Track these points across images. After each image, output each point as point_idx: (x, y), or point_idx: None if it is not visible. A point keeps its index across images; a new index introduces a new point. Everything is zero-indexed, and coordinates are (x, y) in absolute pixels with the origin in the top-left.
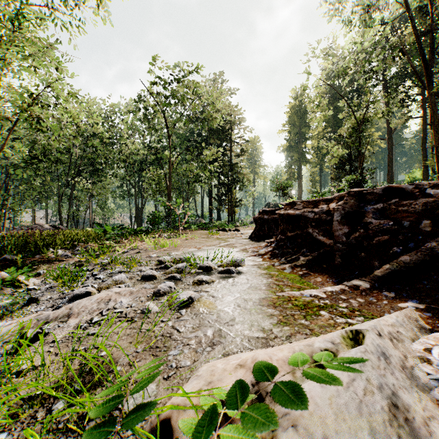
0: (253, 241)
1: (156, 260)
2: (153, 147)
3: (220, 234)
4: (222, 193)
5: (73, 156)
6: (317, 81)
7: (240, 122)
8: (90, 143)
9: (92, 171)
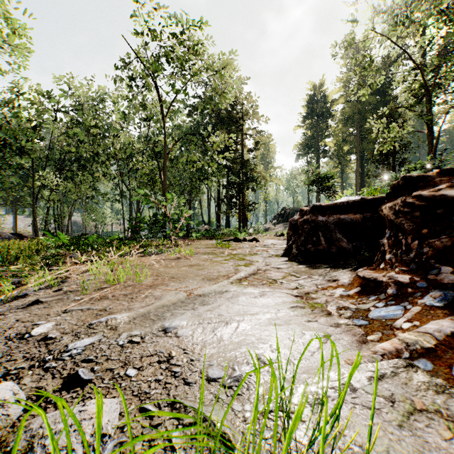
0: (298, 262)
1: (2, 374)
2: (149, 139)
3: (233, 246)
4: (232, 195)
5: (52, 149)
6: (365, 36)
7: (253, 110)
8: (70, 131)
9: (77, 168)
